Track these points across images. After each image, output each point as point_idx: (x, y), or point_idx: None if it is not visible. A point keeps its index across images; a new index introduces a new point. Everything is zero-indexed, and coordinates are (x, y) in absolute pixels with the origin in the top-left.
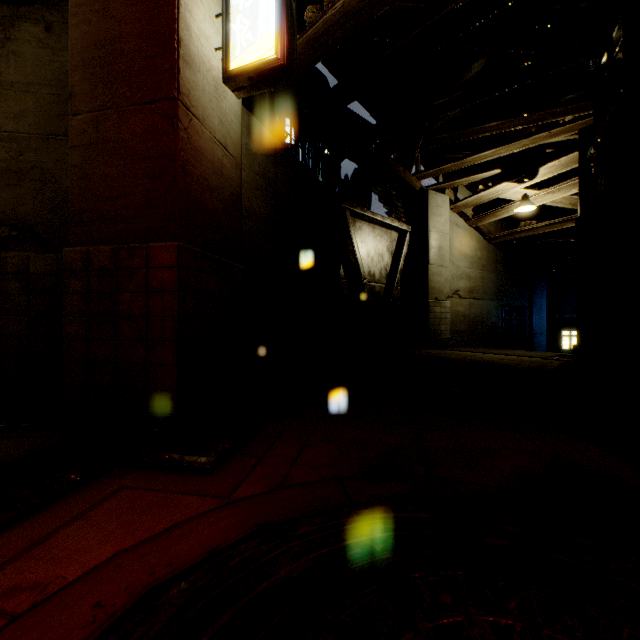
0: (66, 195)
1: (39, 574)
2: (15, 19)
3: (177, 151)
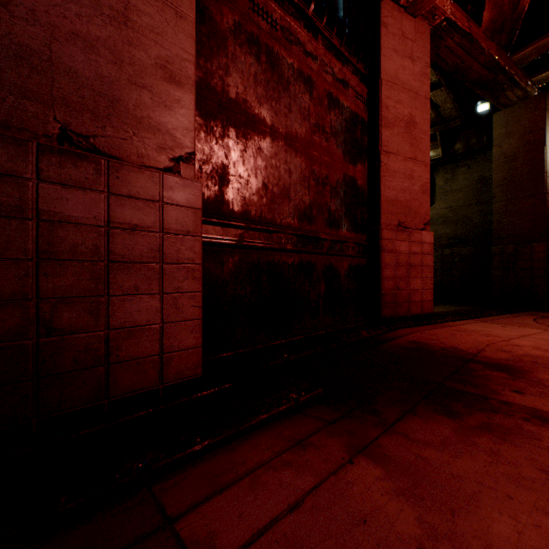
0: (475, 225)
1: (542, 315)
2: (455, 167)
3: (545, 211)
